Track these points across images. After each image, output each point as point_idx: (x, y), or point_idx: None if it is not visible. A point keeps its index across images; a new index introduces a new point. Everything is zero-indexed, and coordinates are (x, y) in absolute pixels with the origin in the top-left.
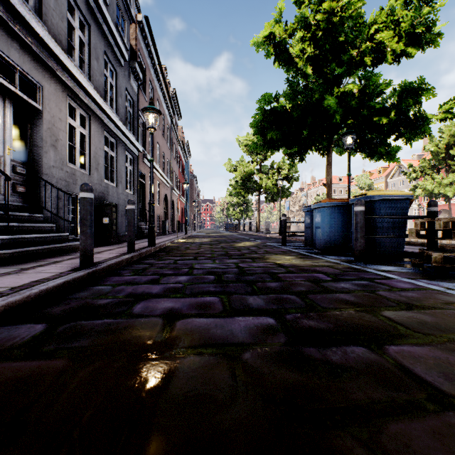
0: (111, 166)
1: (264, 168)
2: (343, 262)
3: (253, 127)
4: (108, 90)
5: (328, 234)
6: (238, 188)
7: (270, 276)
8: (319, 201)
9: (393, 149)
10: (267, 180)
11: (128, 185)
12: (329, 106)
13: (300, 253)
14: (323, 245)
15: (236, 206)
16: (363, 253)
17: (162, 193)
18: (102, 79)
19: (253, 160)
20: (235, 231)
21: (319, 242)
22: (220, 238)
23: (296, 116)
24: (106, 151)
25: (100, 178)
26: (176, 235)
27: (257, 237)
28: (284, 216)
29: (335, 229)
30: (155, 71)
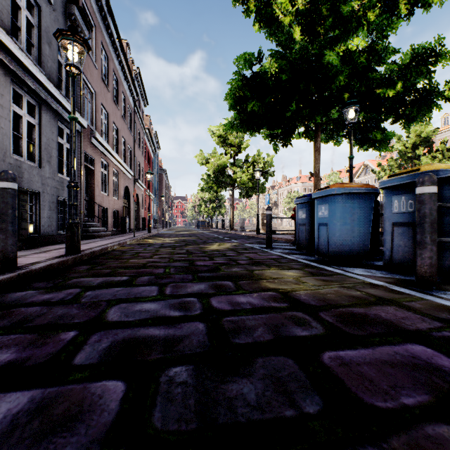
0: (32, 138)
1: (238, 162)
2: (397, 286)
3: (228, 101)
4: (22, 27)
5: (341, 235)
6: (210, 182)
7: (303, 369)
8: (326, 187)
9: (387, 135)
10: (242, 174)
11: (64, 169)
12: (330, 65)
13: (302, 262)
14: (334, 250)
15: (208, 202)
16: (436, 270)
17: (121, 185)
18: (7, 3)
19: (226, 152)
20: (207, 229)
21: (326, 245)
22: (189, 237)
23: (285, 82)
24: (18, 114)
25: (2, 149)
26: (137, 234)
27: (231, 236)
28: (269, 210)
29: (351, 226)
30: (110, 36)
